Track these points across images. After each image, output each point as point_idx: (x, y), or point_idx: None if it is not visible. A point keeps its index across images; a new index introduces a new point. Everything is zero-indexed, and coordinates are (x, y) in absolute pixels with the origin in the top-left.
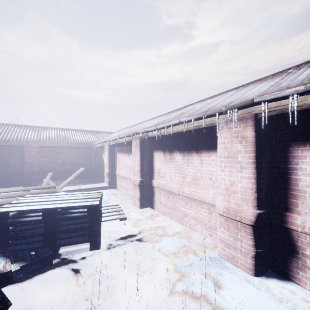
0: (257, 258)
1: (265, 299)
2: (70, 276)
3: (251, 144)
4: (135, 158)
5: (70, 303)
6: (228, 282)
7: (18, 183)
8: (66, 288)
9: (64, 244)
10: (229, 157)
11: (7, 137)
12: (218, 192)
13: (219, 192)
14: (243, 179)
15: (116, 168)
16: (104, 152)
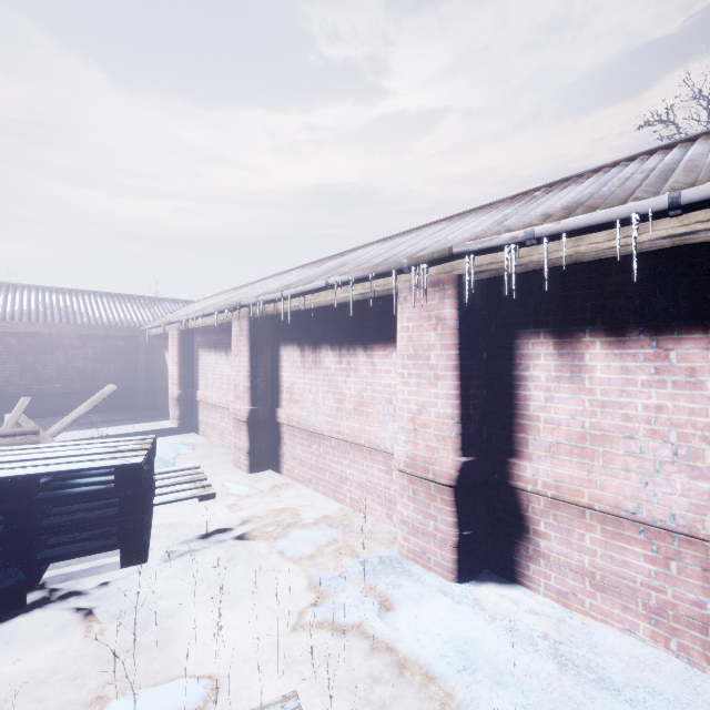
0: (462, 548)
1: (467, 617)
2: (71, 623)
3: (452, 332)
4: (239, 361)
5: (68, 676)
6: (407, 598)
7: None
8: (58, 648)
9: (56, 558)
10: (416, 357)
11: None
12: (399, 427)
13: (399, 427)
14: (439, 399)
15: (196, 385)
16: (169, 347)
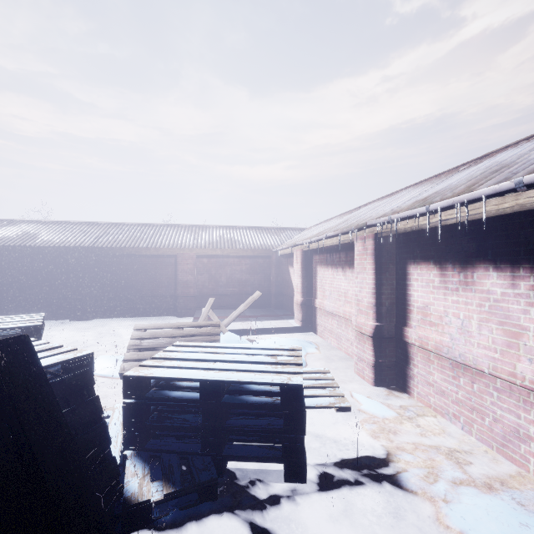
0: None
1: None
2: None
3: None
4: (362, 278)
5: None
6: None
7: (170, 311)
8: None
9: (236, 457)
10: None
11: (158, 243)
12: None
13: None
14: None
15: (315, 294)
16: (294, 264)
